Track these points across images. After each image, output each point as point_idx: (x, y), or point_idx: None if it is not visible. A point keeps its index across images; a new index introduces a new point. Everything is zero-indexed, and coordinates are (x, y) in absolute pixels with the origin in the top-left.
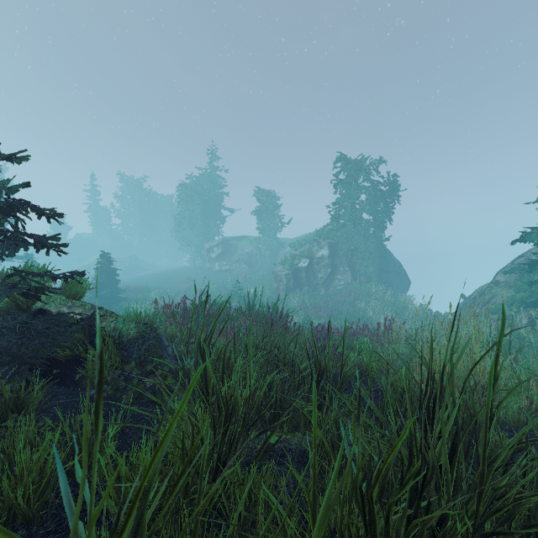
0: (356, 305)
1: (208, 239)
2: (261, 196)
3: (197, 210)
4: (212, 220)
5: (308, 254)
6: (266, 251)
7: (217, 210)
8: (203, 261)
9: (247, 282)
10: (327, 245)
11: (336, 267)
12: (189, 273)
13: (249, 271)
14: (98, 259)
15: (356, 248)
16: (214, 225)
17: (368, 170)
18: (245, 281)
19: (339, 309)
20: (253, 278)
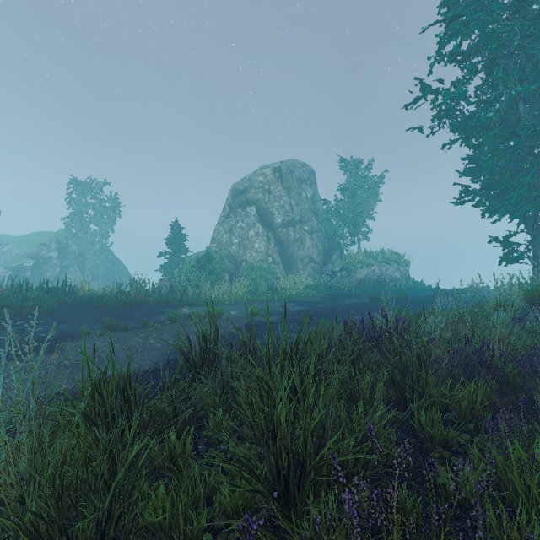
0: None
1: None
2: None
3: None
4: None
5: (34, 255)
6: None
7: None
8: None
9: None
10: (56, 248)
11: (66, 267)
12: None
13: None
14: None
15: (86, 252)
16: None
17: (96, 191)
18: None
19: None
20: None
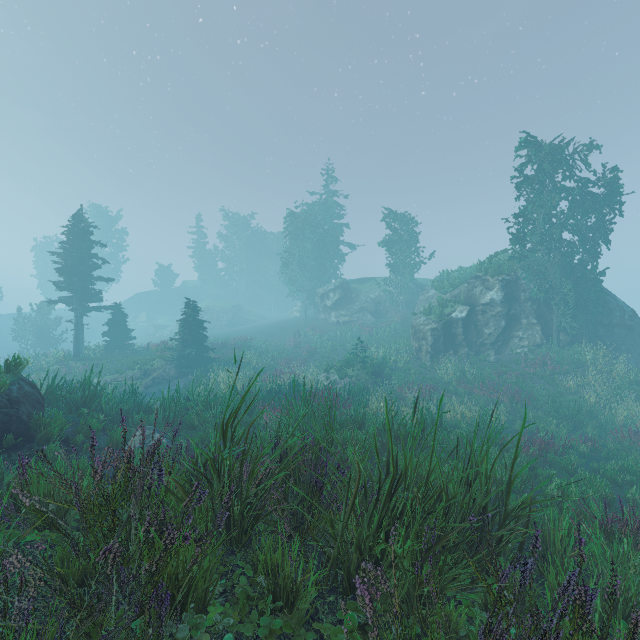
0: (559, 382)
1: (323, 282)
2: (392, 221)
3: (309, 247)
4: (327, 258)
5: (465, 298)
6: (399, 297)
7: (333, 245)
8: (316, 311)
9: (373, 339)
10: (499, 283)
11: (515, 319)
12: (299, 326)
13: (375, 323)
14: (183, 308)
15: (552, 287)
16: (330, 265)
17: (574, 159)
18: (370, 337)
19: (529, 389)
20: (381, 334)
